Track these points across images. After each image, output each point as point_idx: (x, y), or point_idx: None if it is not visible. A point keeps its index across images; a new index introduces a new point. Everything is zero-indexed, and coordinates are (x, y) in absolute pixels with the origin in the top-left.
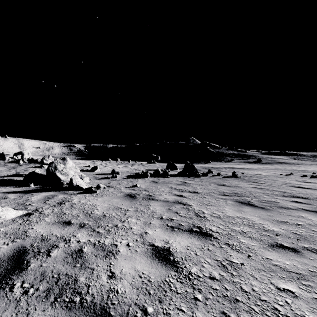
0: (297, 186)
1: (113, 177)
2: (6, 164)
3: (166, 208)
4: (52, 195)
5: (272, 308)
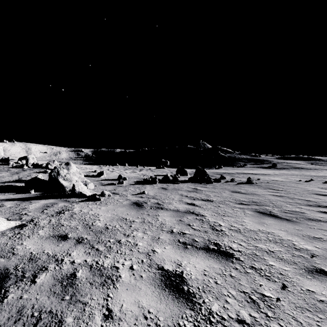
0: (321, 194)
1: (119, 183)
2: (9, 169)
3: (176, 219)
4: (52, 203)
5: None
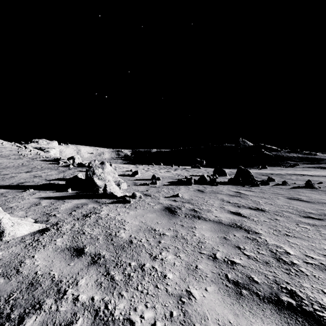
0: None
1: (152, 183)
2: (58, 168)
3: (219, 235)
4: (82, 204)
5: None
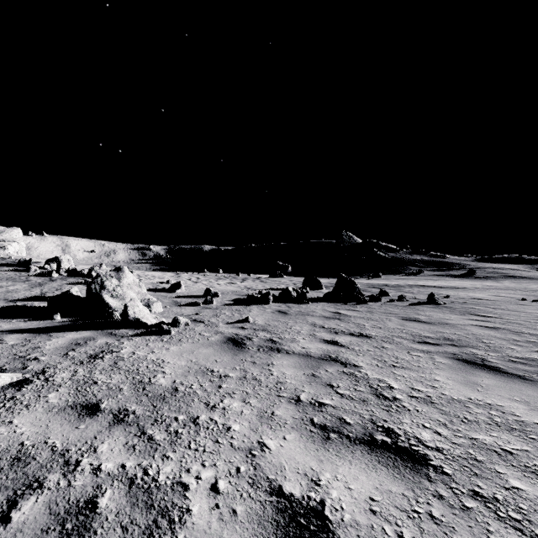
0: None
1: (206, 303)
2: (29, 278)
3: (306, 372)
4: (85, 339)
5: None
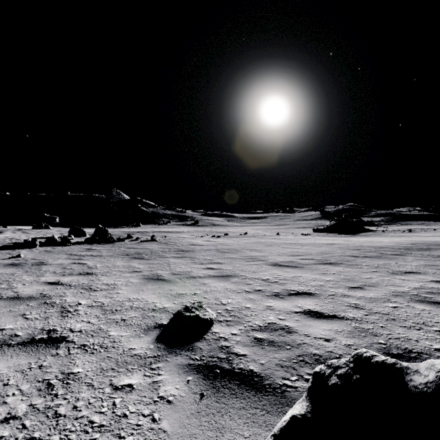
0: (195, 245)
1: None
2: None
3: (60, 267)
4: None
5: (107, 284)
